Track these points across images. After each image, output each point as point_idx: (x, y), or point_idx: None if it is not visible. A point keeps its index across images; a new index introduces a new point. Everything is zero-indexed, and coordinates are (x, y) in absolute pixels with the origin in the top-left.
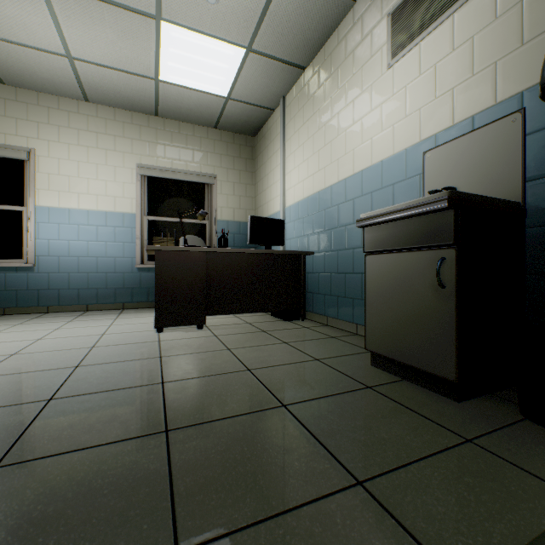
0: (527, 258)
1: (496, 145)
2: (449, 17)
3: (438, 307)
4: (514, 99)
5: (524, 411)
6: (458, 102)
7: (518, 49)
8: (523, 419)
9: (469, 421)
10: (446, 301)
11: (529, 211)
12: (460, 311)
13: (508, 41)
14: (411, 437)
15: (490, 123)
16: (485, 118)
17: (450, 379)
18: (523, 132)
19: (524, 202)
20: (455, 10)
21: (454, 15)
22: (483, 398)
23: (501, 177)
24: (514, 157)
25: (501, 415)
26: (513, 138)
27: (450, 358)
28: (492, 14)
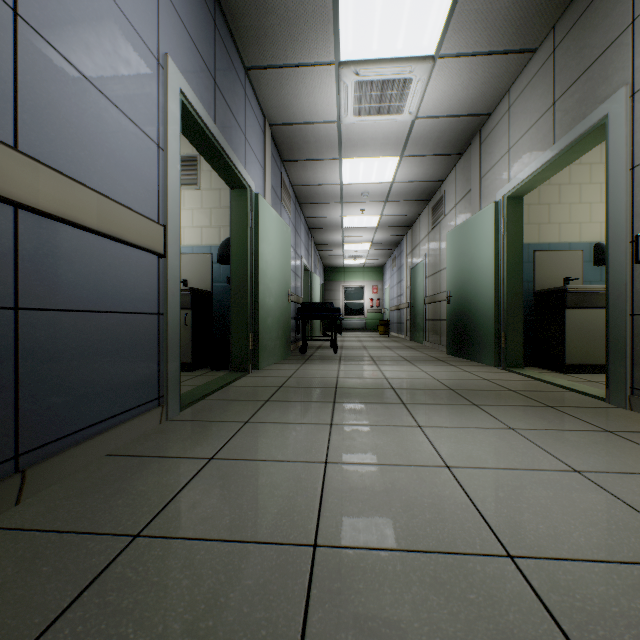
0: (213, 314)
1: (203, 264)
2: (183, 190)
3: (185, 334)
4: (209, 247)
5: (213, 368)
6: (187, 236)
7: (210, 227)
8: (213, 370)
9: (198, 373)
10: (188, 331)
11: (214, 295)
12: (193, 335)
13: (207, 221)
14: (182, 378)
15: (201, 253)
16: (199, 250)
17: (190, 362)
18: (212, 263)
19: (213, 291)
20: (186, 190)
21: (185, 191)
22: (200, 369)
23: (205, 279)
24: (209, 272)
25: (207, 371)
26: (209, 264)
27: (190, 354)
28: (201, 205)
